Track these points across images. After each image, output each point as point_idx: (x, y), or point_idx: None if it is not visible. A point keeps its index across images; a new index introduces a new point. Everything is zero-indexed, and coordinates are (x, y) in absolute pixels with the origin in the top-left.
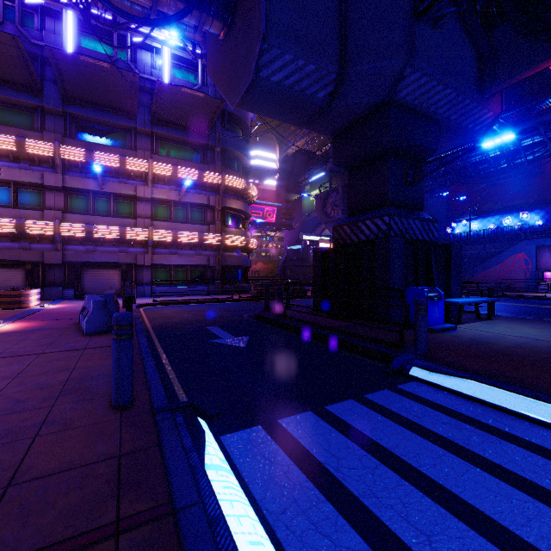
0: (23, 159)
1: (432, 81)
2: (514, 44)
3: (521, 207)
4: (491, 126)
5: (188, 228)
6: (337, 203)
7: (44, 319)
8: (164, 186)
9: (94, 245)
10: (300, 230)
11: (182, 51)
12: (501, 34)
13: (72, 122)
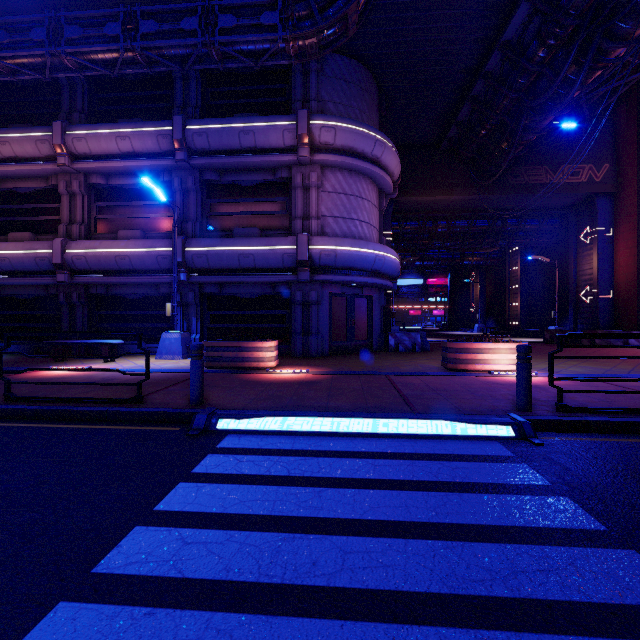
0: None
1: None
2: None
3: None
4: None
5: None
6: None
7: None
8: None
9: None
10: None
11: None
12: None
13: None
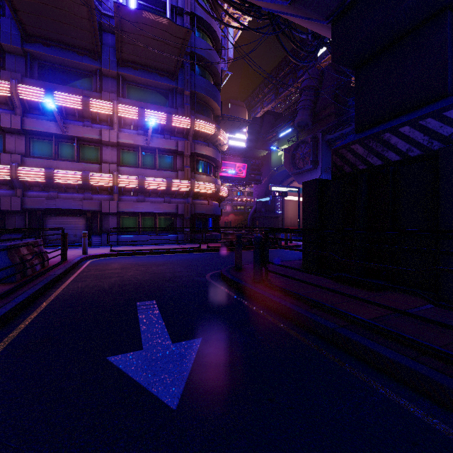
0: None
1: None
2: None
3: None
4: None
5: (156, 174)
6: (306, 154)
7: None
8: (131, 131)
9: (57, 192)
10: (268, 184)
11: None
12: None
13: (34, 63)
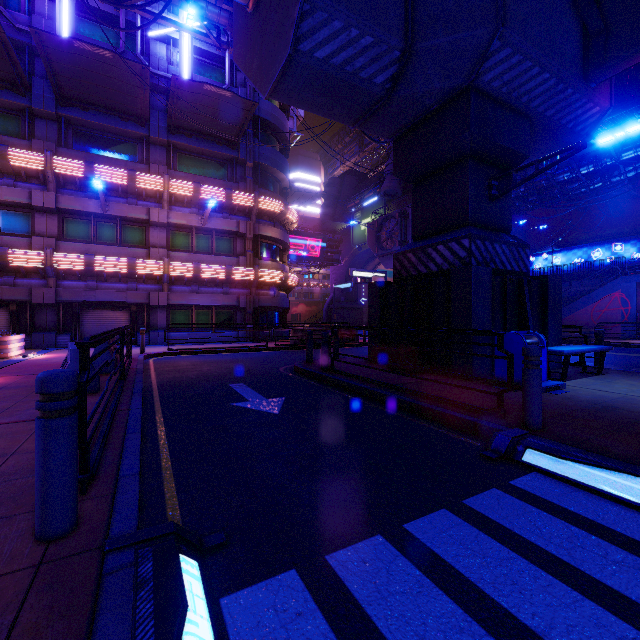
0: (6, 174)
1: (526, 61)
2: (633, 13)
3: (613, 237)
4: (596, 125)
5: (213, 260)
6: (394, 233)
7: (17, 374)
8: (184, 209)
9: (96, 281)
10: (349, 265)
11: (204, 37)
12: (615, 1)
13: (69, 129)
